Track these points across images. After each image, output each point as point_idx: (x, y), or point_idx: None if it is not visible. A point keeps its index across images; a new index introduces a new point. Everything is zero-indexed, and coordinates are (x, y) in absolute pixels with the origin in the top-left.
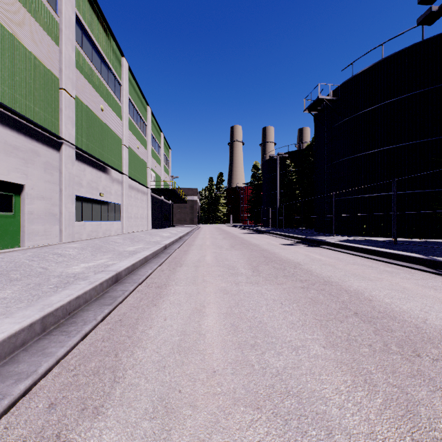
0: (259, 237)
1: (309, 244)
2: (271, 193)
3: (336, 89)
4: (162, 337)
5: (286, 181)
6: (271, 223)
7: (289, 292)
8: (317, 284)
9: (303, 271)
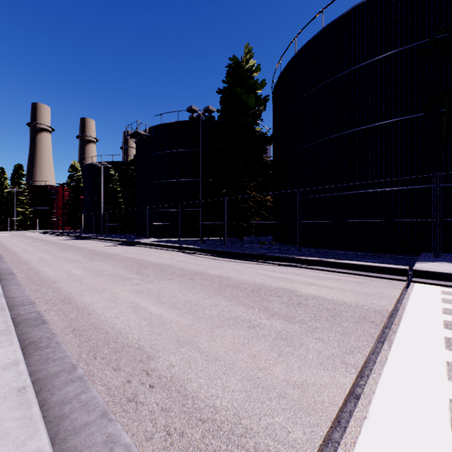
0: (84, 242)
1: (128, 244)
2: (94, 199)
3: (151, 128)
4: (59, 276)
5: (110, 189)
6: (94, 229)
7: (112, 263)
8: (126, 259)
9: (120, 256)
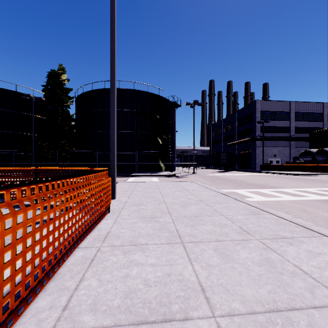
0: None
1: None
2: None
3: None
4: None
5: None
6: None
7: None
8: None
9: None
